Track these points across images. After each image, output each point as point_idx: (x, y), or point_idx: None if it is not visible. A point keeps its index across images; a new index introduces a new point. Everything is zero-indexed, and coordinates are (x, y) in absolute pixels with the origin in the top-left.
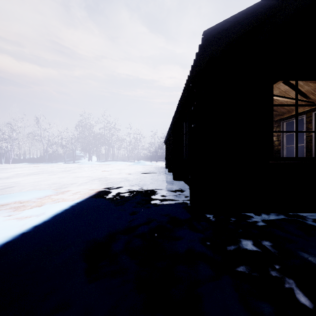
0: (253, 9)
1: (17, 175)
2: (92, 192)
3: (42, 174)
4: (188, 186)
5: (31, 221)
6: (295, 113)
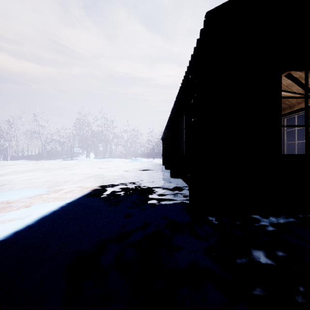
0: None
1: (12, 172)
2: (86, 190)
3: (37, 171)
4: (187, 184)
5: (13, 225)
6: (296, 109)
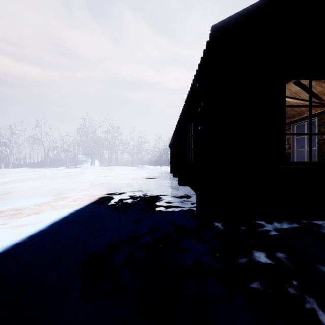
0: (265, 2)
1: (16, 180)
2: (93, 198)
3: (42, 179)
4: (194, 192)
5: (26, 230)
6: (306, 116)
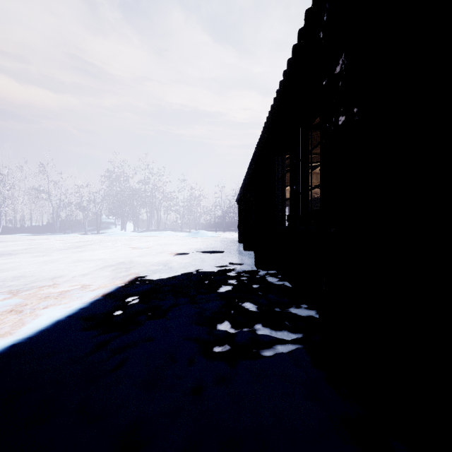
0: None
1: None
2: (75, 305)
3: (24, 254)
4: (291, 286)
5: None
6: None
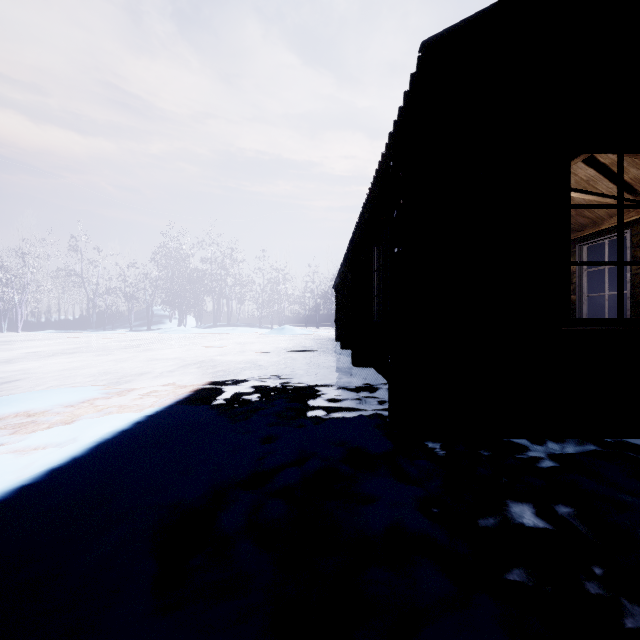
0: None
1: (29, 355)
2: (183, 392)
3: (81, 354)
4: (385, 380)
5: (44, 458)
6: (607, 227)
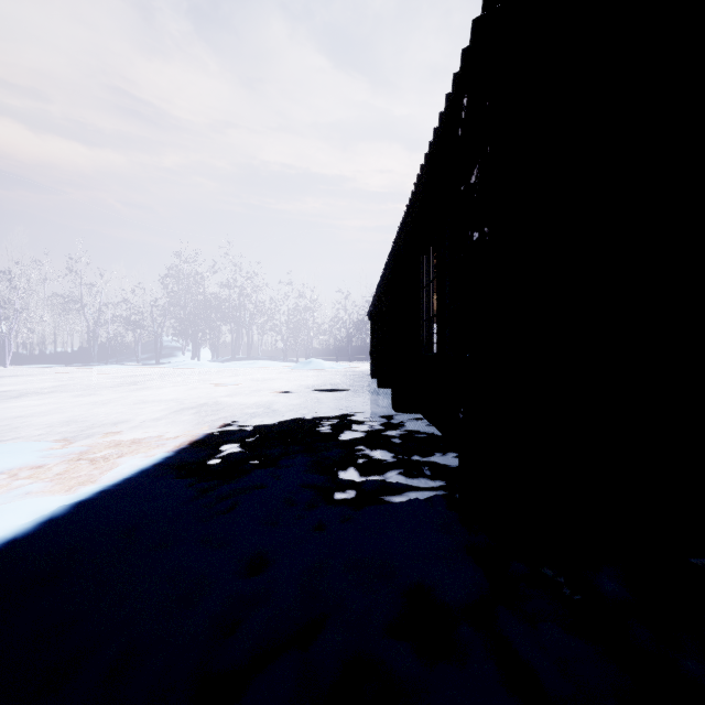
0: None
1: None
2: (157, 453)
3: (60, 393)
4: (440, 433)
5: None
6: None
